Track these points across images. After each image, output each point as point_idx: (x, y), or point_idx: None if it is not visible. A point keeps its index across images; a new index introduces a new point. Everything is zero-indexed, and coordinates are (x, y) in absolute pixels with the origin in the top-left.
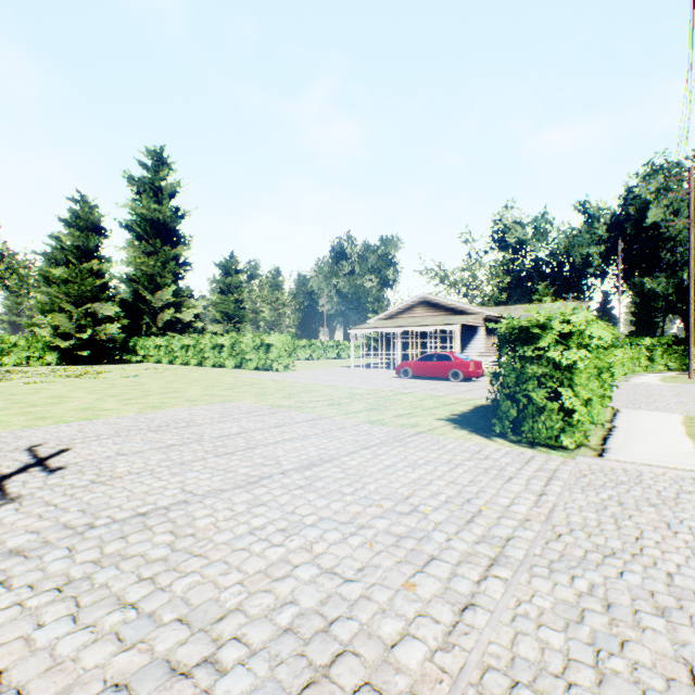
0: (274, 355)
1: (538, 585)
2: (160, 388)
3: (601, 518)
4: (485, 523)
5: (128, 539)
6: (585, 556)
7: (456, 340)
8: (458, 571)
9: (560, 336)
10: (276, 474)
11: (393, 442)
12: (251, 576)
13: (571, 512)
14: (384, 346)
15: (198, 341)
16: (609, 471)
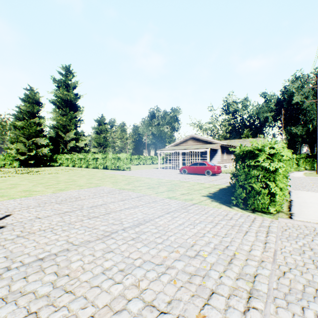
0: (122, 163)
1: (283, 316)
2: (66, 179)
3: (304, 260)
4: (239, 264)
5: (28, 279)
6: (305, 290)
7: (208, 156)
8: (230, 303)
9: (267, 155)
10: (120, 230)
11: (181, 209)
12: (100, 309)
13: (286, 255)
14: (174, 159)
15: (86, 156)
16: (298, 227)
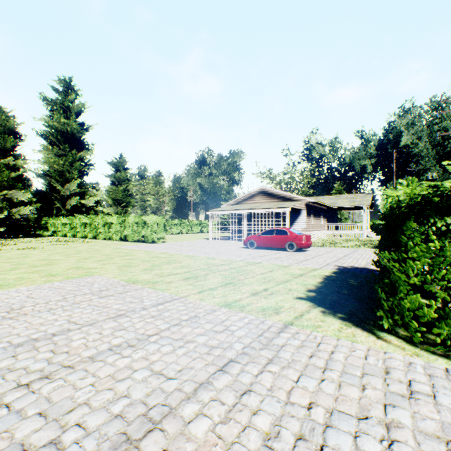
0: (149, 231)
1: None
2: (37, 260)
3: None
4: None
5: None
6: None
7: (287, 219)
8: None
9: None
10: None
11: (260, 349)
12: None
13: None
14: (234, 224)
15: (93, 220)
16: None
